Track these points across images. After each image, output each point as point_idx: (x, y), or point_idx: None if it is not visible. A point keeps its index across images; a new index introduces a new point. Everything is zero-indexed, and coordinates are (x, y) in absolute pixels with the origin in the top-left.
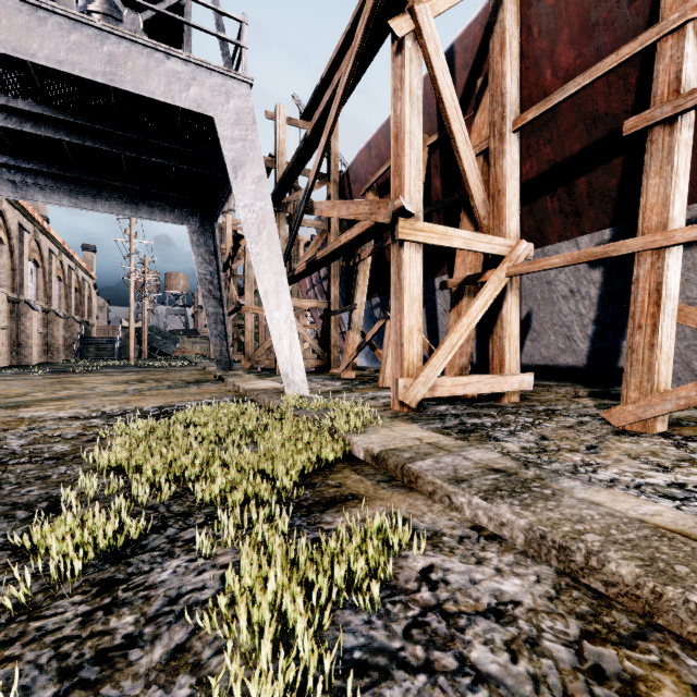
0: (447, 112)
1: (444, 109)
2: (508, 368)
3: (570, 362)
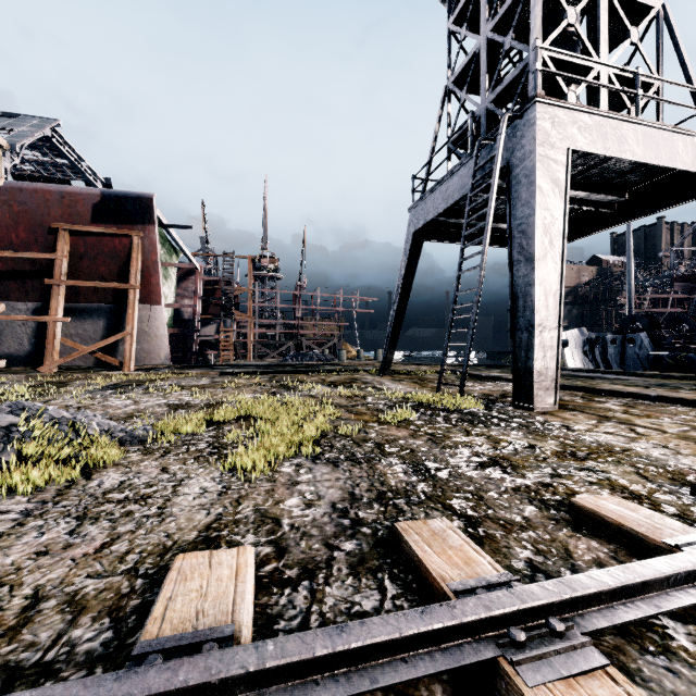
0: None
1: None
2: None
3: (22, 355)
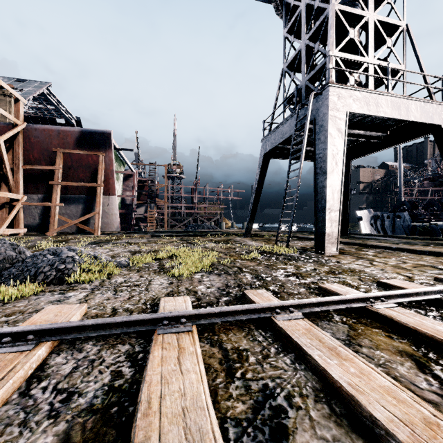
0: (5, 163)
1: (5, 162)
2: (21, 227)
3: (34, 226)
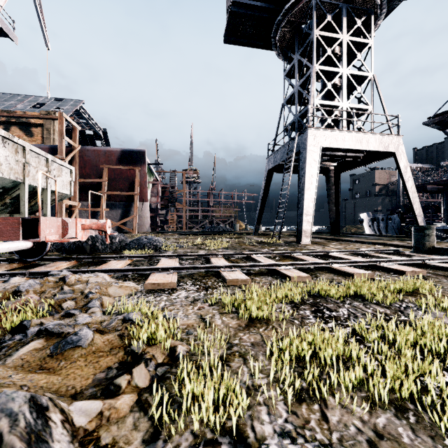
0: None
1: None
2: None
3: None
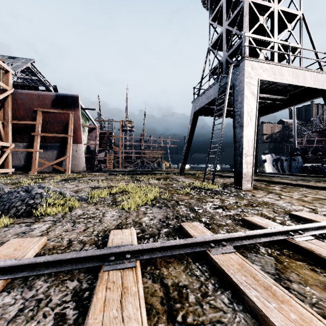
0: None
1: None
2: (9, 167)
3: (21, 166)
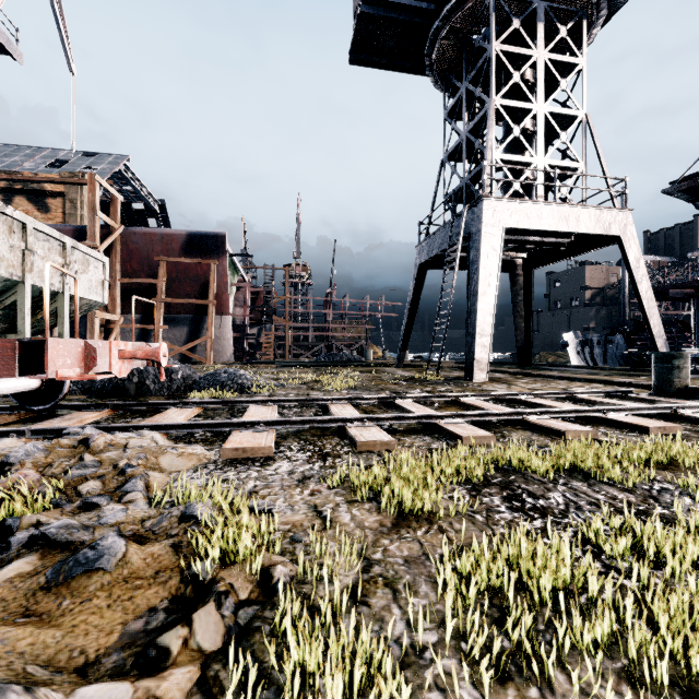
0: None
1: None
2: None
3: None
